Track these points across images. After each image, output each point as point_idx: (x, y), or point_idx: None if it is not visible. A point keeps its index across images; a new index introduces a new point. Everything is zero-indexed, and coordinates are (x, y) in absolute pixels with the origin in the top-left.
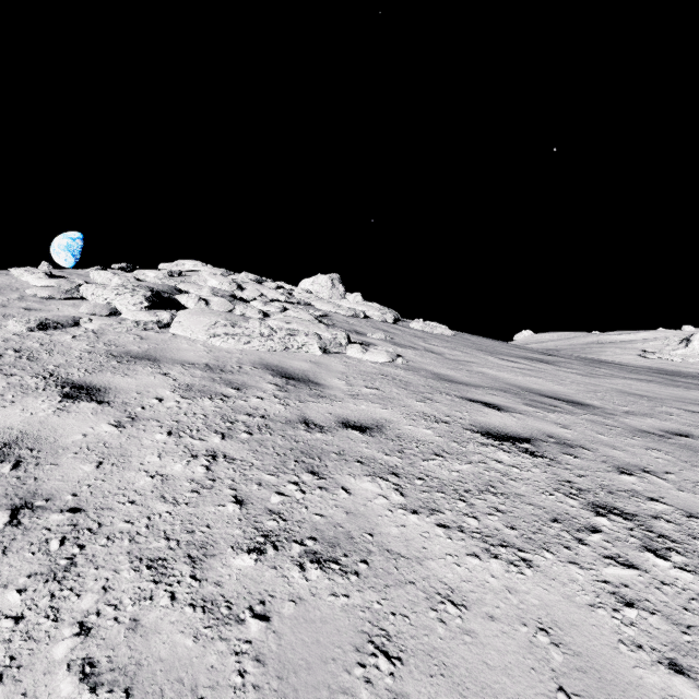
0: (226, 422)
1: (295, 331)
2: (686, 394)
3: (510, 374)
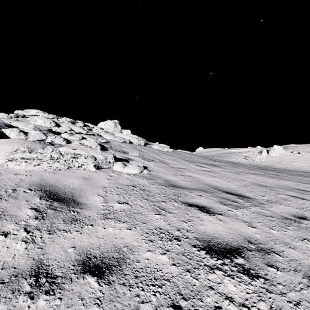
0: None
1: (78, 155)
2: (279, 183)
3: (203, 176)
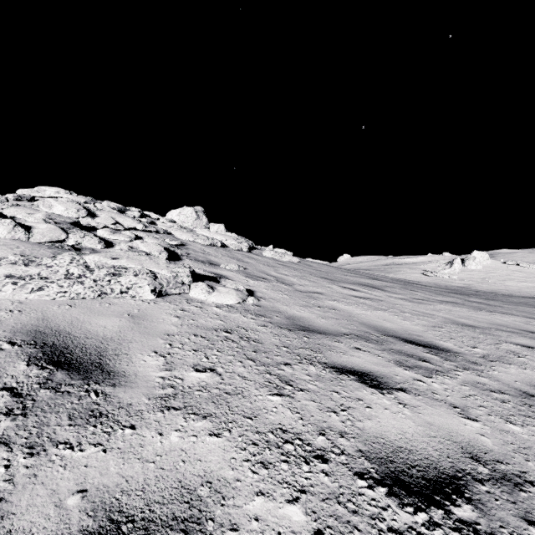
0: None
1: (121, 269)
2: (495, 319)
3: (358, 307)
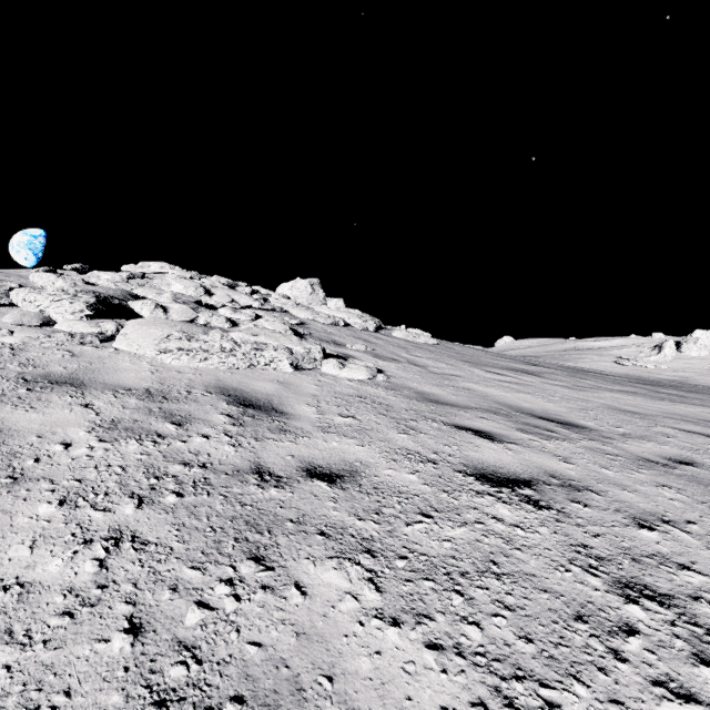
0: (151, 477)
1: (262, 345)
2: (673, 409)
3: (498, 389)
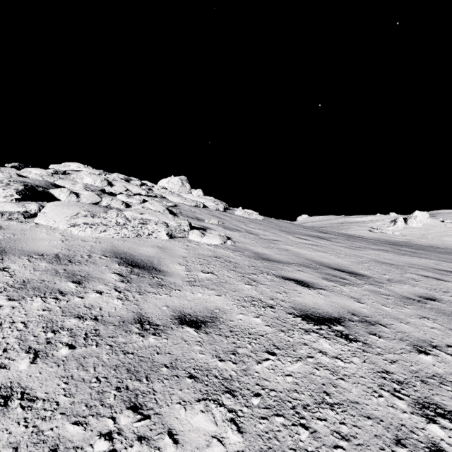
0: (48, 331)
1: (147, 220)
2: (412, 261)
3: (305, 250)
